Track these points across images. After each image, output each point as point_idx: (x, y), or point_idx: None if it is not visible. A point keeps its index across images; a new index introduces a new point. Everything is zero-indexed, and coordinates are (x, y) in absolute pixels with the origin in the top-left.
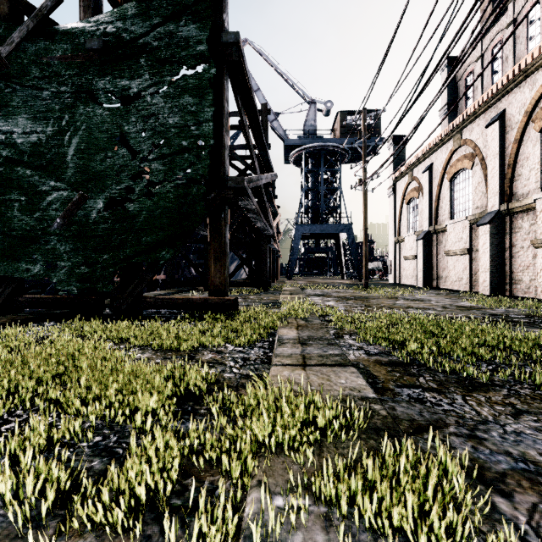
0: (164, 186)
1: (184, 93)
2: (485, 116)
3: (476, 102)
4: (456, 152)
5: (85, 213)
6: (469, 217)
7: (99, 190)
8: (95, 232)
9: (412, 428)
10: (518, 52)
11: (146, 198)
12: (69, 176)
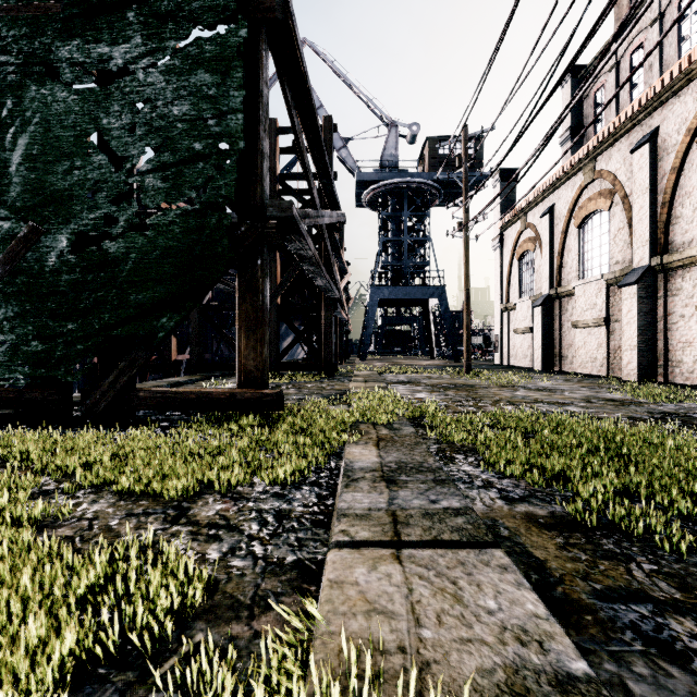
0: (165, 214)
1: (197, 67)
2: (629, 138)
3: (616, 118)
4: (586, 188)
5: (38, 257)
6: (606, 275)
7: (61, 219)
8: (54, 287)
9: None
10: (667, 58)
11: (136, 233)
12: (12, 197)
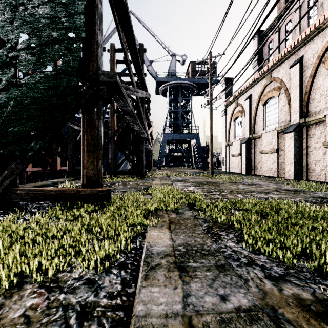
0: (33, 77)
1: None
2: (288, 61)
3: (282, 51)
4: (267, 86)
5: None
6: (277, 128)
7: None
8: None
9: None
10: (302, 27)
11: (13, 88)
12: None
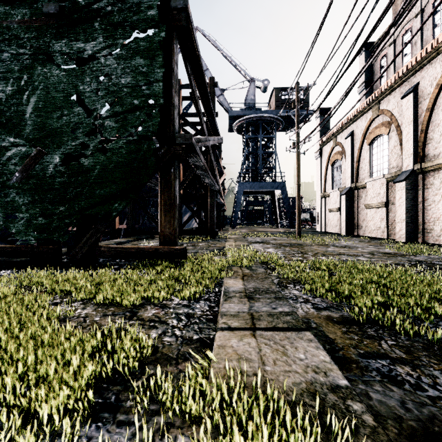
0: (117, 142)
1: (135, 55)
2: (400, 89)
3: (392, 77)
4: (374, 120)
5: (42, 168)
6: (386, 175)
7: (56, 145)
8: (51, 185)
9: (404, 438)
10: (425, 38)
11: (99, 153)
12: (27, 133)
